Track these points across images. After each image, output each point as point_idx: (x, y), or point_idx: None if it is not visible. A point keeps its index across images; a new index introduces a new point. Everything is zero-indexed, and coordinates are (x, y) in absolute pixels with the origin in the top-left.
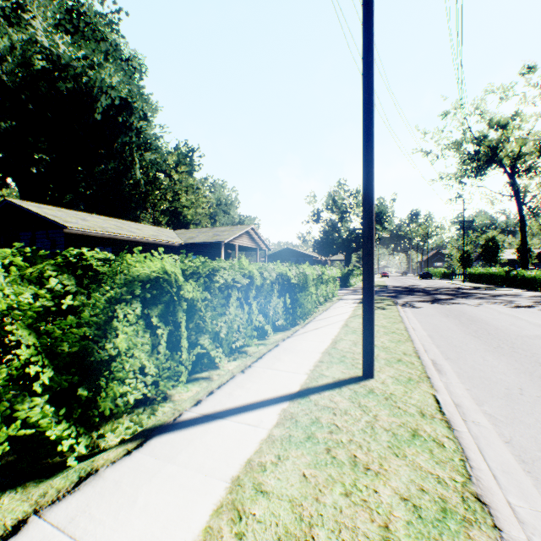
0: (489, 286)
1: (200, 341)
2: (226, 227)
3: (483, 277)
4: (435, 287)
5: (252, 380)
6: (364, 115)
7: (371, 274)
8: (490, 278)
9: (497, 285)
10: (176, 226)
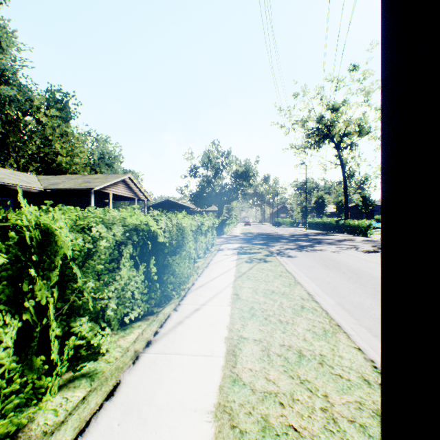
0: (326, 232)
1: None
2: (101, 175)
3: (319, 225)
4: (290, 234)
5: None
6: None
7: None
8: (325, 226)
9: (329, 231)
10: (49, 174)
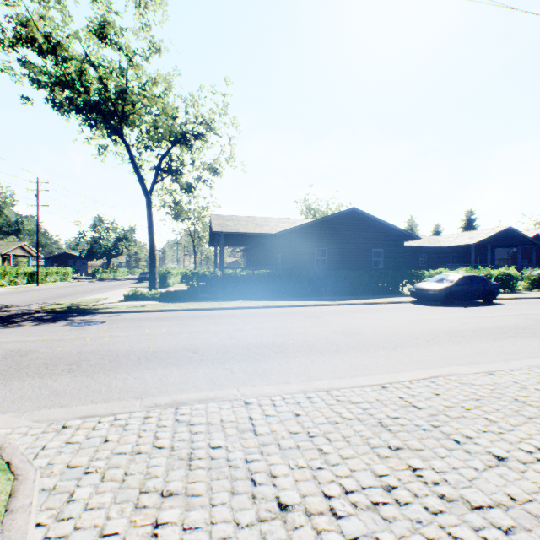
0: None
1: (3, 281)
2: (4, 242)
3: None
4: None
5: (14, 286)
6: (38, 245)
7: (39, 270)
8: None
9: None
10: None
